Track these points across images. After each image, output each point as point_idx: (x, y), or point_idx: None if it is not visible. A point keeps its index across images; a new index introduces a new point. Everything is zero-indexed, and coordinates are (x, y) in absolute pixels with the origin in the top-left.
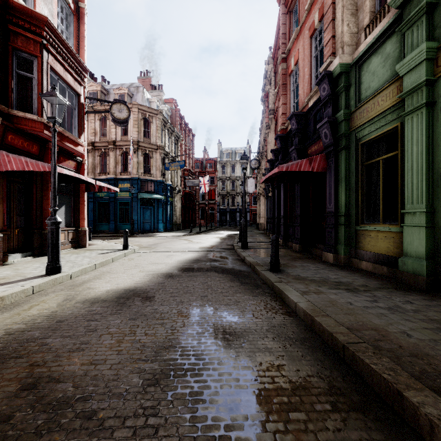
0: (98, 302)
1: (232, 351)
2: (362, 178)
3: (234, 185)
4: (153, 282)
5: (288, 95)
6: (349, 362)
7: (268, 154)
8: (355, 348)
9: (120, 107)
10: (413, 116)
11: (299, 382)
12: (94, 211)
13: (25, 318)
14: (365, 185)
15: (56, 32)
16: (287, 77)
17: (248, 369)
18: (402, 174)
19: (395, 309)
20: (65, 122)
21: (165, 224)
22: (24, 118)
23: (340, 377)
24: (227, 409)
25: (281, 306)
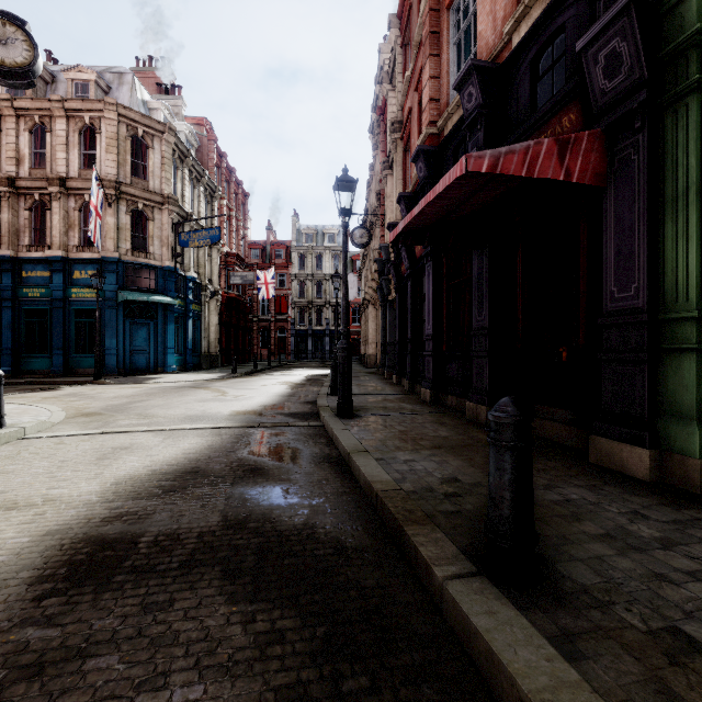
0: None
1: None
2: None
3: (321, 290)
4: None
5: (444, 55)
6: None
7: (387, 217)
8: None
9: (2, 30)
10: None
11: None
12: (14, 329)
13: None
14: None
15: None
16: (442, 15)
17: None
18: None
19: None
20: None
21: (183, 357)
22: None
23: None
24: None
25: None
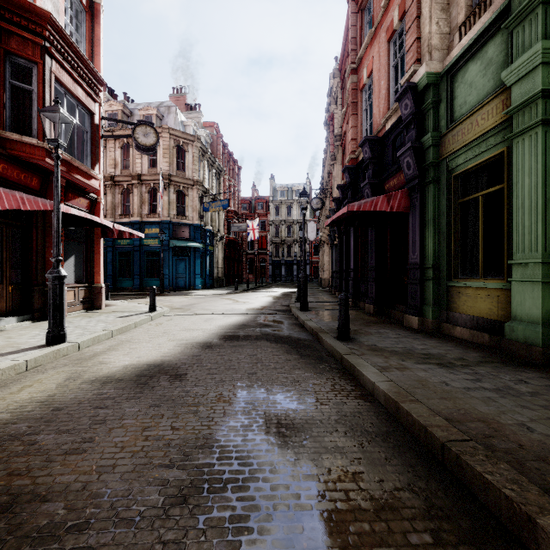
0: (112, 381)
1: (290, 451)
2: (455, 219)
3: (291, 231)
4: (185, 354)
5: (359, 116)
6: (451, 467)
7: (333, 191)
8: (459, 448)
9: (145, 130)
10: (525, 138)
11: (384, 499)
12: (113, 263)
13: (12, 404)
14: (459, 229)
15: (62, 31)
16: (358, 93)
17: (312, 479)
18: (509, 214)
19: (505, 391)
20: (75, 149)
21: (204, 280)
22: (20, 143)
23: (440, 491)
24: (283, 543)
25: (354, 386)
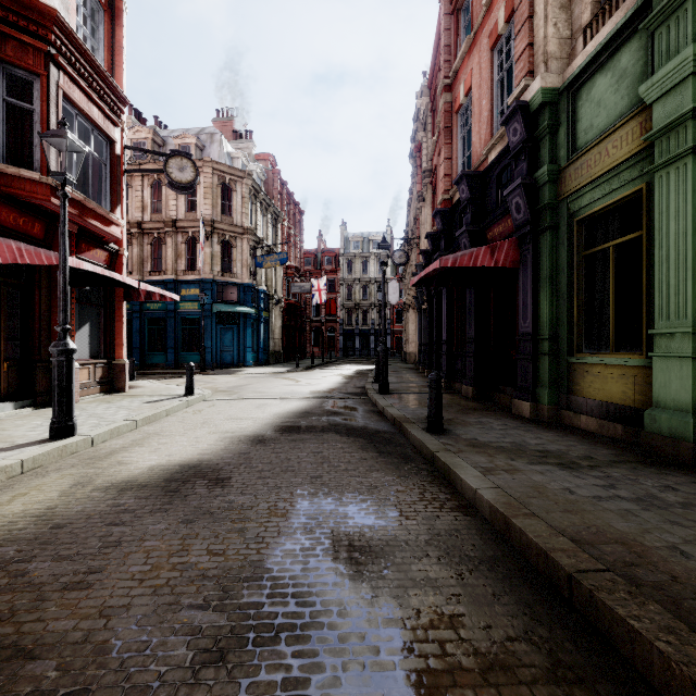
0: (133, 488)
1: (365, 585)
2: (578, 277)
3: (367, 292)
4: (230, 451)
5: (454, 145)
6: (582, 608)
7: (421, 241)
8: (592, 582)
9: (181, 162)
10: (670, 171)
11: (493, 654)
12: (141, 333)
13: None
14: (584, 289)
15: (72, 35)
16: (453, 116)
17: (395, 626)
18: (649, 270)
19: (648, 501)
20: (89, 186)
21: (257, 355)
22: (17, 178)
23: (568, 642)
24: None
25: (449, 494)
